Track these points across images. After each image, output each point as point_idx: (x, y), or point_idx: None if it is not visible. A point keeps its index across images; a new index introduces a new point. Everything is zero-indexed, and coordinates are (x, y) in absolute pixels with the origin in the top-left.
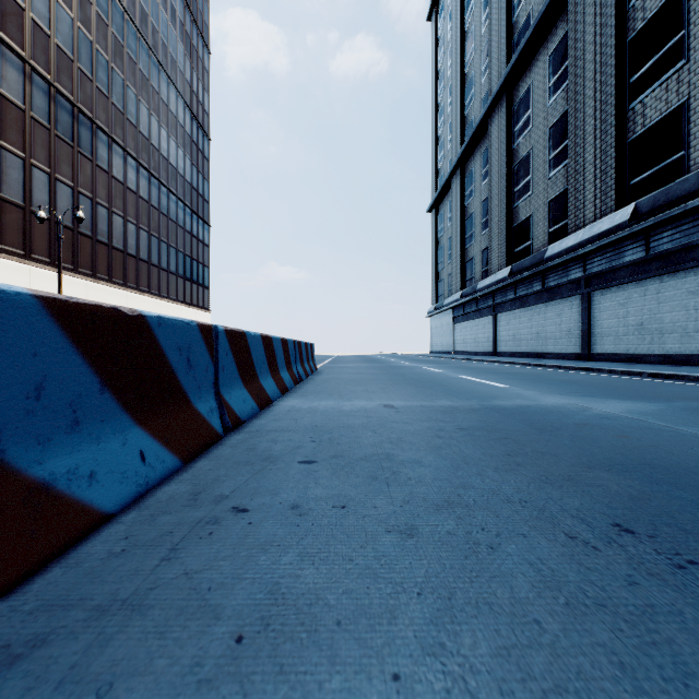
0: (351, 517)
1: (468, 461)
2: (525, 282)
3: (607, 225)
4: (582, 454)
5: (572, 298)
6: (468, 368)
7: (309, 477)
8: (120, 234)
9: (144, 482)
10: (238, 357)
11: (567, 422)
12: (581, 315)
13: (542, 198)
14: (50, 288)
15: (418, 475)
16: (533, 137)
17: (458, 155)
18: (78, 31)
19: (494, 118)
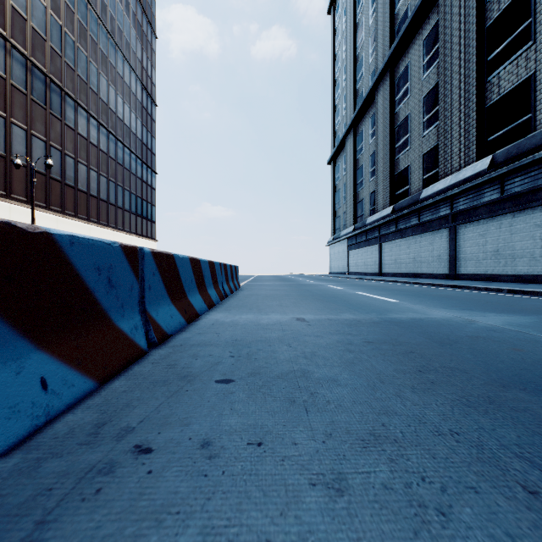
0: (268, 460)
1: (382, 379)
2: (405, 218)
3: (470, 172)
4: (490, 370)
5: (442, 230)
6: (361, 286)
7: (225, 401)
8: (84, 179)
9: (44, 412)
10: (166, 277)
11: (460, 334)
12: (449, 243)
13: (417, 152)
14: (27, 222)
15: (337, 397)
16: (410, 104)
17: (351, 119)
18: (49, 16)
19: (379, 90)
